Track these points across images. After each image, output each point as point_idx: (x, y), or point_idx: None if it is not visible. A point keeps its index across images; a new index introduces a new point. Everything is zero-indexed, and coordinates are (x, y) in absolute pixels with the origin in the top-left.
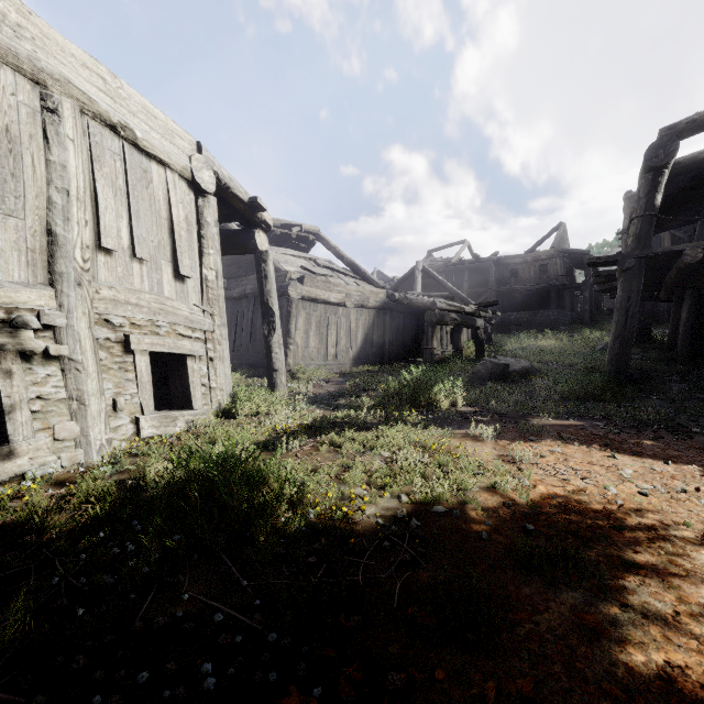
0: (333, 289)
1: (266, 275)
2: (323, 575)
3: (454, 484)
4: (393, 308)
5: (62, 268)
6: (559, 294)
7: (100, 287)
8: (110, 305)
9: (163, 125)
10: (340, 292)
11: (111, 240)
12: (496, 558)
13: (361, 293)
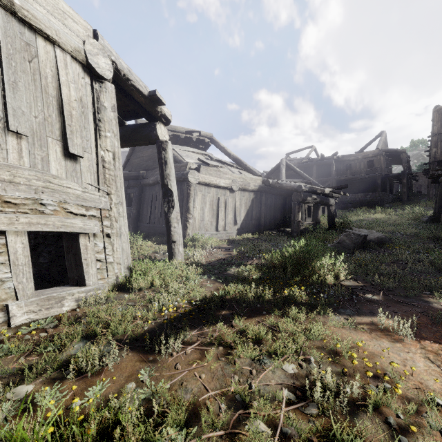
0: (223, 176)
1: (166, 161)
2: None
3: None
4: (267, 191)
5: None
6: (382, 181)
7: None
8: None
9: (52, 3)
10: (228, 178)
11: None
12: None
13: (243, 179)
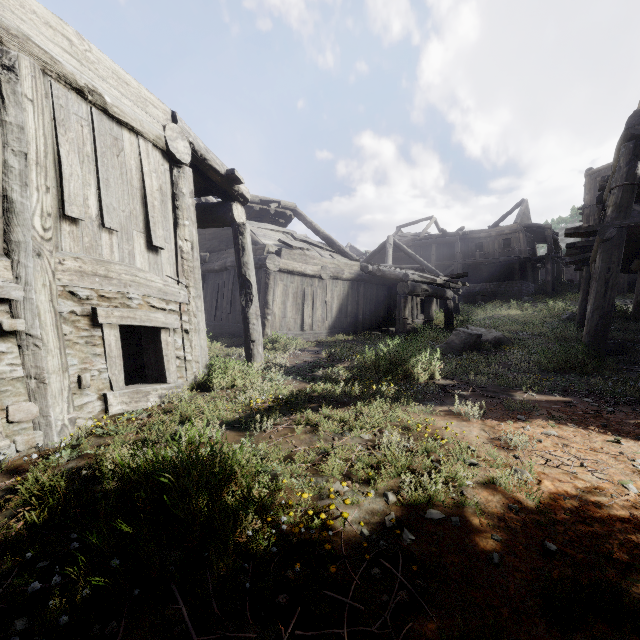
0: (310, 262)
1: (244, 247)
2: (297, 624)
3: (450, 482)
4: (366, 280)
5: (18, 237)
6: (522, 266)
7: (64, 258)
8: (75, 276)
9: (135, 93)
10: (316, 264)
11: (76, 208)
12: (517, 596)
13: (336, 265)
